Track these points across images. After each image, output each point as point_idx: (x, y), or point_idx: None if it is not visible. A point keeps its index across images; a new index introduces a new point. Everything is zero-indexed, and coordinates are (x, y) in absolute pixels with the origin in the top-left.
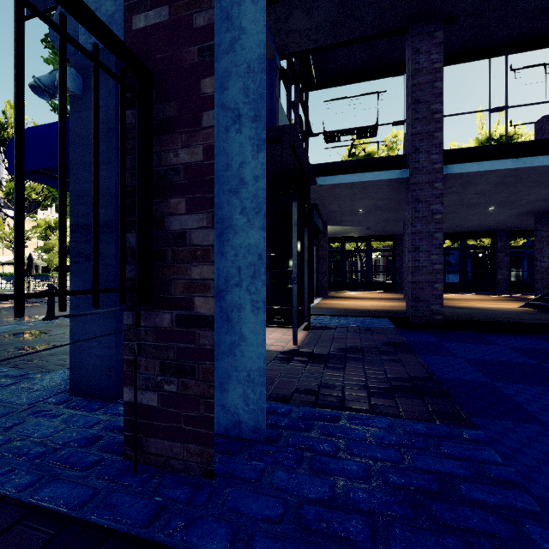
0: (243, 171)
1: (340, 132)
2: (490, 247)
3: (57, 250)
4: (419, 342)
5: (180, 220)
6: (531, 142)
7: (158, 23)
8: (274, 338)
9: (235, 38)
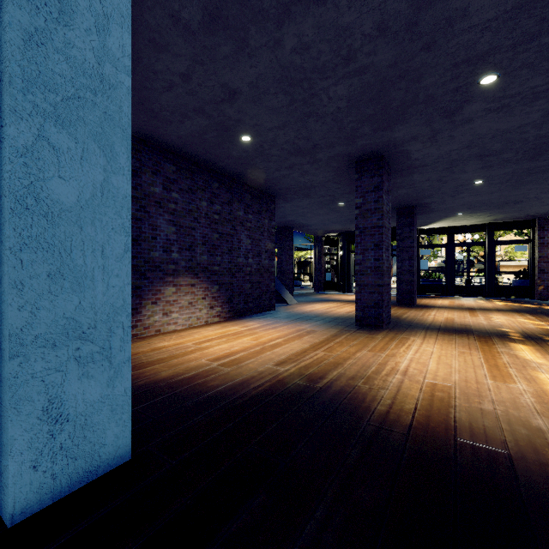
0: None
1: None
2: None
3: None
4: None
5: None
6: None
7: None
8: None
9: None
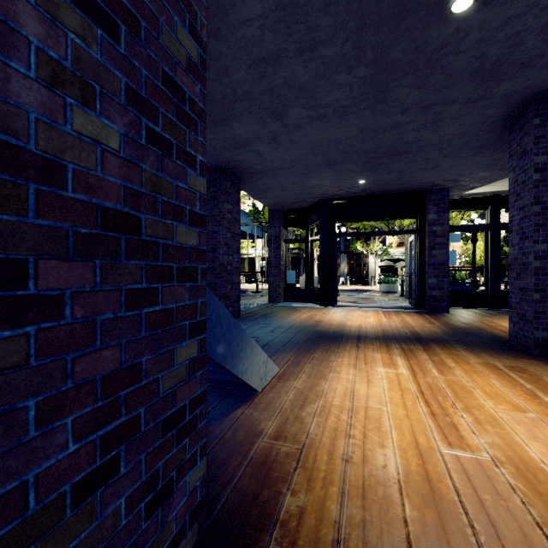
0: None
1: None
2: None
3: None
4: None
5: None
6: None
7: None
8: None
9: None
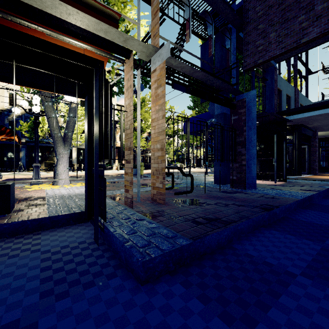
0: (251, 138)
1: None
2: None
3: (171, 153)
4: None
5: (240, 149)
6: None
7: (236, 118)
8: (268, 182)
9: (250, 113)
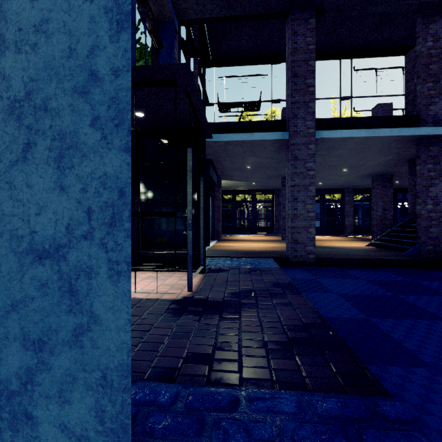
0: (95, 61)
1: (231, 104)
2: (340, 200)
3: None
4: (300, 280)
5: None
6: (377, 118)
7: None
8: (169, 284)
9: None
